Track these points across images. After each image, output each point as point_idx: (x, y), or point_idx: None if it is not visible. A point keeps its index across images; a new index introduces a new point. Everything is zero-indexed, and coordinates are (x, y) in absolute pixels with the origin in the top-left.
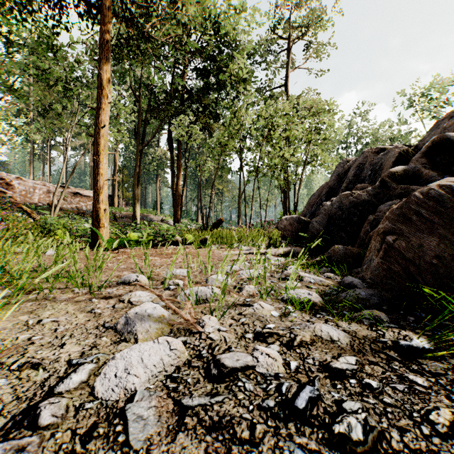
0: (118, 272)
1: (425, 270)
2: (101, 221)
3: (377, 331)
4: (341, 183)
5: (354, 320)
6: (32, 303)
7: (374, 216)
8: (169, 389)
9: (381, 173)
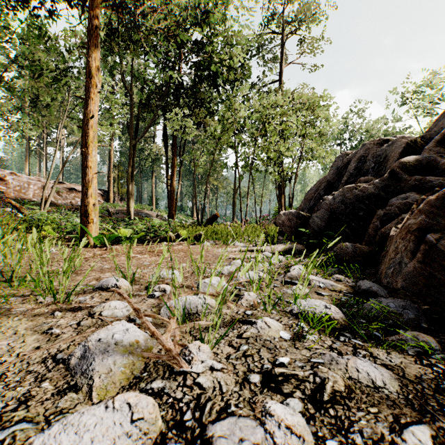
0: (99, 273)
1: None
2: (90, 216)
3: (431, 367)
4: (341, 177)
5: (392, 346)
6: None
7: (384, 211)
8: None
9: (386, 165)
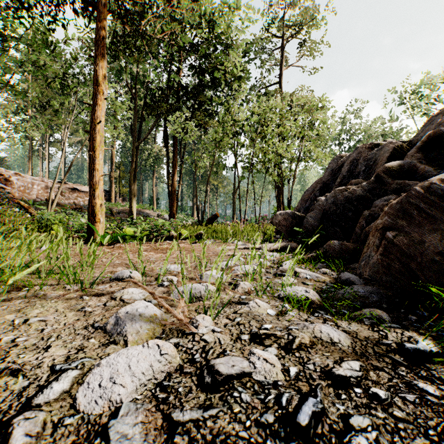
0: (112, 267)
1: (427, 267)
2: (97, 216)
3: (379, 332)
4: (335, 178)
5: (354, 319)
6: (22, 301)
7: (369, 211)
8: (159, 401)
9: (375, 168)
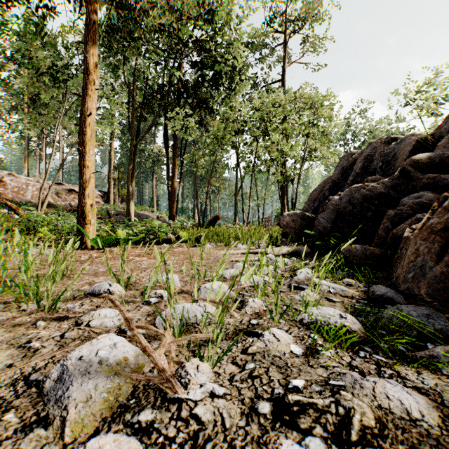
0: (93, 276)
1: None
2: (87, 217)
3: None
4: (346, 177)
5: (420, 363)
6: None
7: (395, 211)
8: None
9: (395, 164)
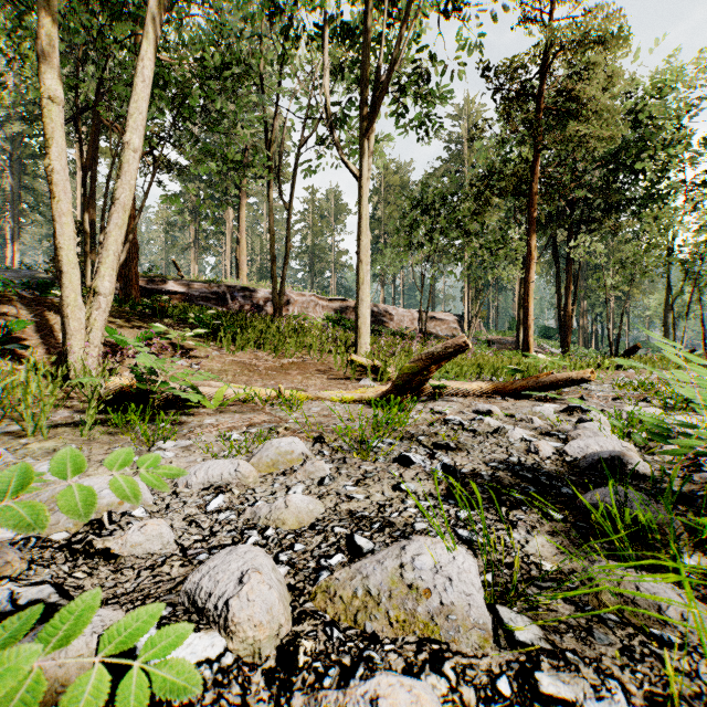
0: None
1: None
2: (530, 350)
3: None
4: None
5: None
6: None
7: None
8: None
9: None
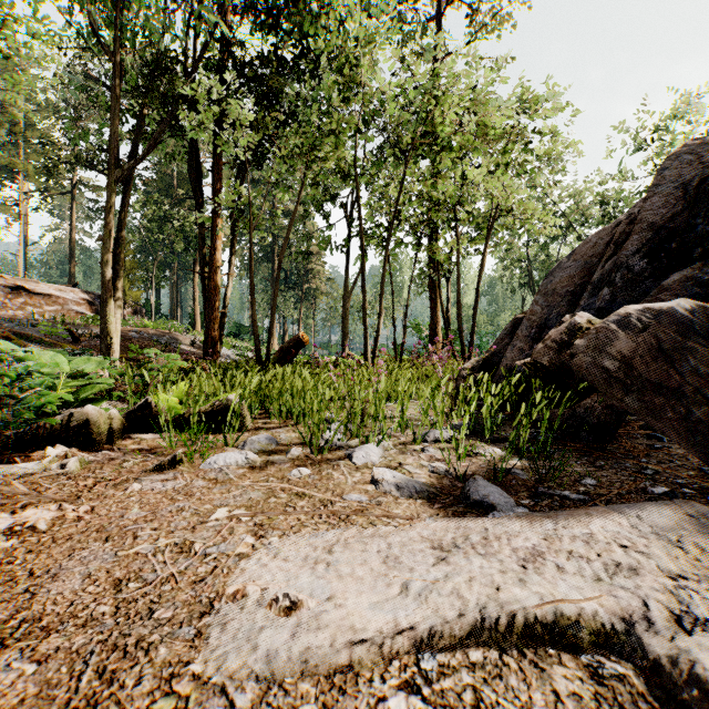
0: None
1: None
2: None
3: None
4: None
5: None
6: None
7: None
8: None
9: None
